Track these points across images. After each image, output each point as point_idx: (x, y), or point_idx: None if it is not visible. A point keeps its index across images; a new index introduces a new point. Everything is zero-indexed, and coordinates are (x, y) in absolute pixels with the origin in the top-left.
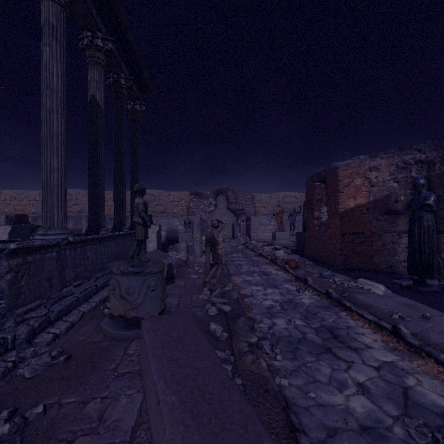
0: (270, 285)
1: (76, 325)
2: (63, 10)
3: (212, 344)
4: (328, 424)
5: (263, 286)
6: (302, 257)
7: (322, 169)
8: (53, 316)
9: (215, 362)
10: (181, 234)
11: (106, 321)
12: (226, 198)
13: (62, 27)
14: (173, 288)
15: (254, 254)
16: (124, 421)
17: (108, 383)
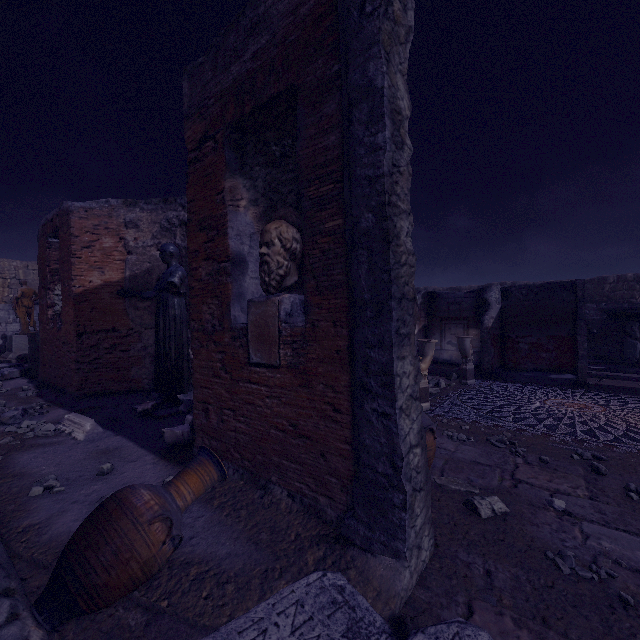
0: None
1: None
2: None
3: None
4: None
5: None
6: (33, 381)
7: (54, 212)
8: None
9: None
10: None
11: None
12: None
13: None
14: None
15: None
16: None
17: None
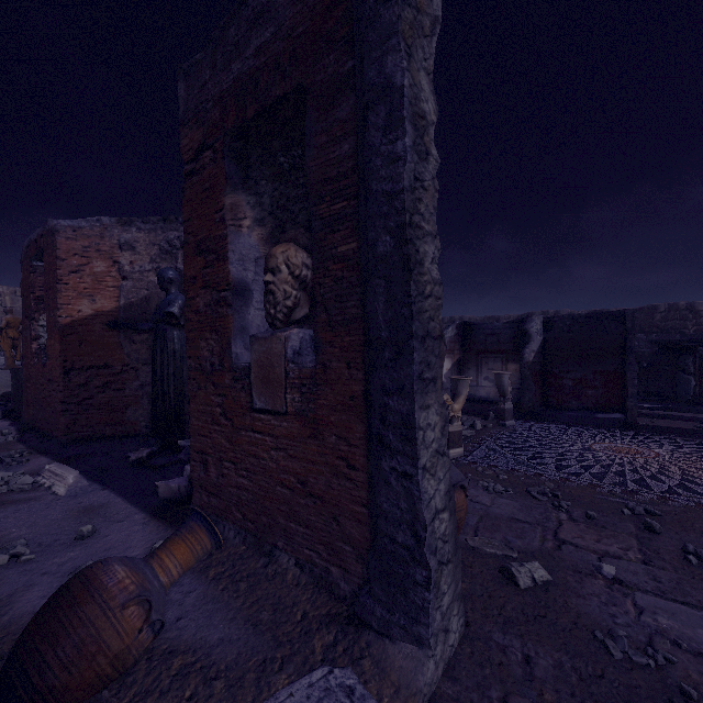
0: None
1: None
2: None
3: None
4: None
5: None
6: (16, 424)
7: (38, 232)
8: None
9: None
10: None
11: None
12: None
13: None
14: None
15: None
16: None
17: None
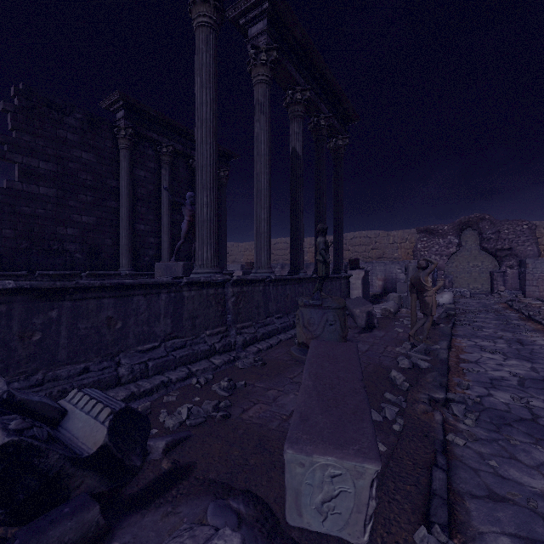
0: (519, 356)
1: (274, 347)
2: (268, 86)
3: (387, 388)
4: (497, 491)
5: (504, 356)
6: None
7: None
8: (259, 336)
9: (356, 377)
10: (399, 283)
11: (294, 347)
12: (478, 234)
13: (267, 101)
14: (368, 337)
15: (518, 316)
16: (288, 406)
17: (285, 384)
